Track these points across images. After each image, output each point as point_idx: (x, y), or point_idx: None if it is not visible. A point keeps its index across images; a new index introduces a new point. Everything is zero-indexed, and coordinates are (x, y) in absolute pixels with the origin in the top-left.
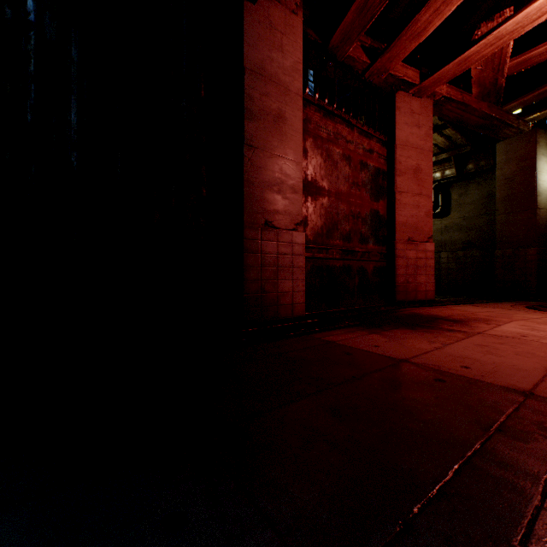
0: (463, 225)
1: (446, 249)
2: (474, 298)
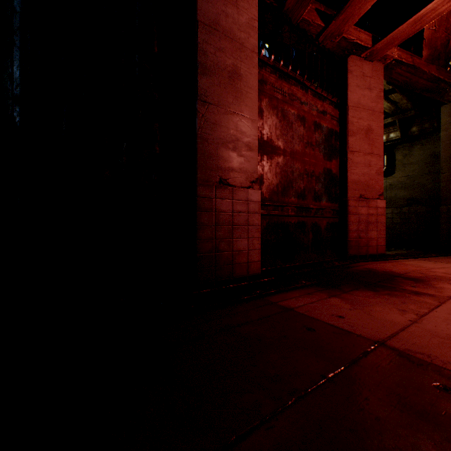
0: (407, 183)
1: (391, 205)
2: (422, 252)
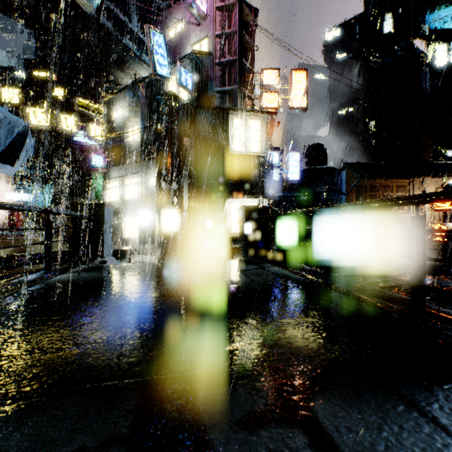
0: None
1: None
2: None
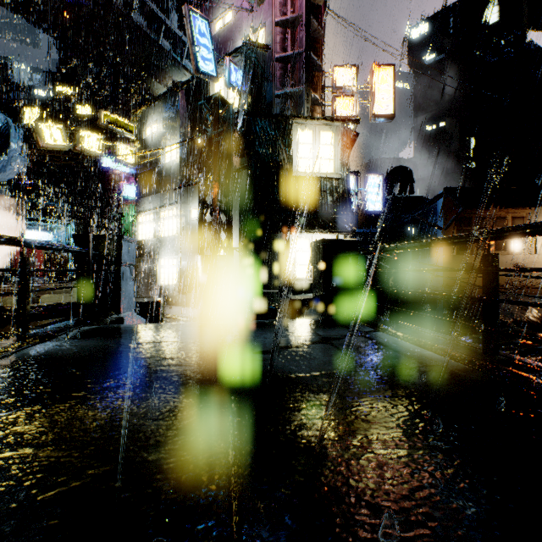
0: None
1: None
2: None
